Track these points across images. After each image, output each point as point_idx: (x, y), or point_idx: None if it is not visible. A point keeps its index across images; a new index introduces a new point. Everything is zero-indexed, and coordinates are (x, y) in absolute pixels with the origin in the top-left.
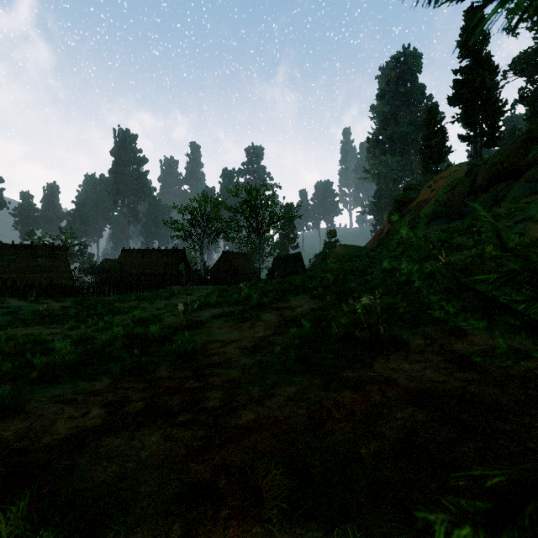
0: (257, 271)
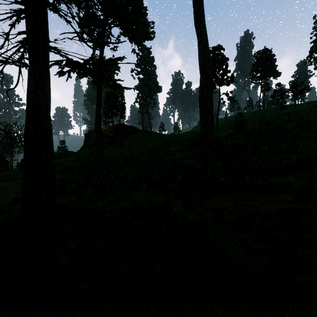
0: (11, 165)
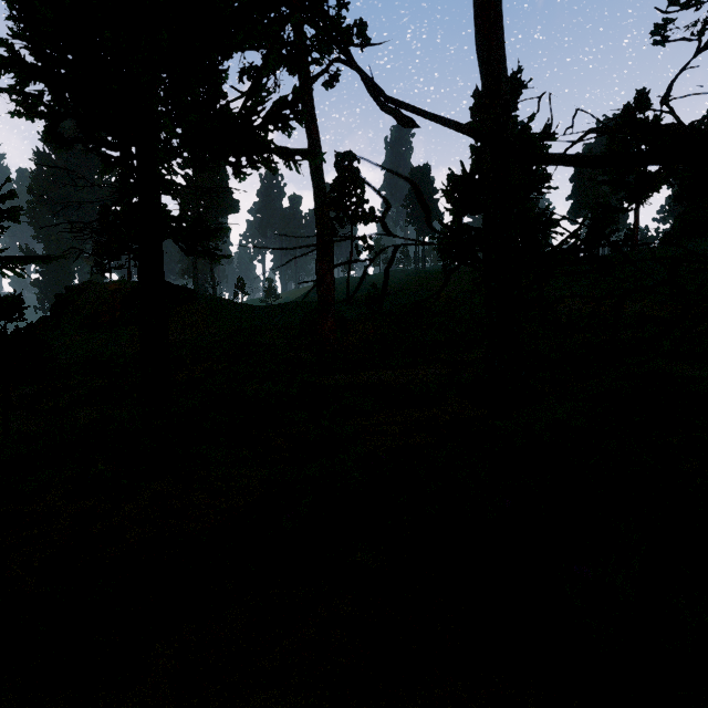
0: None
